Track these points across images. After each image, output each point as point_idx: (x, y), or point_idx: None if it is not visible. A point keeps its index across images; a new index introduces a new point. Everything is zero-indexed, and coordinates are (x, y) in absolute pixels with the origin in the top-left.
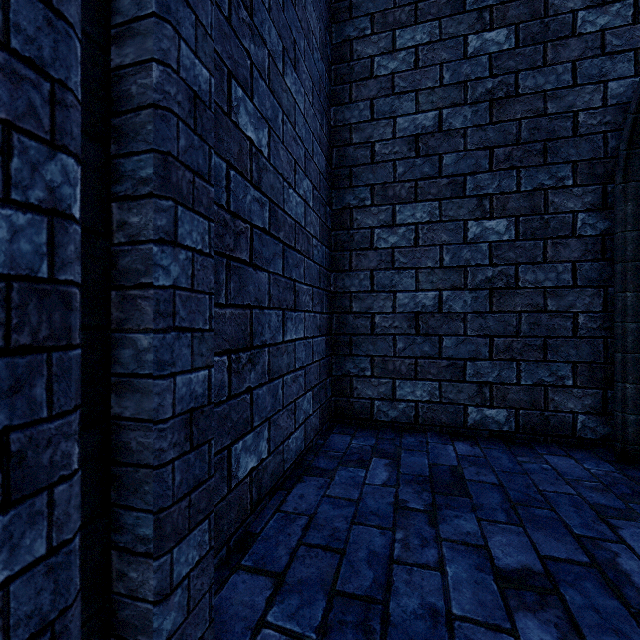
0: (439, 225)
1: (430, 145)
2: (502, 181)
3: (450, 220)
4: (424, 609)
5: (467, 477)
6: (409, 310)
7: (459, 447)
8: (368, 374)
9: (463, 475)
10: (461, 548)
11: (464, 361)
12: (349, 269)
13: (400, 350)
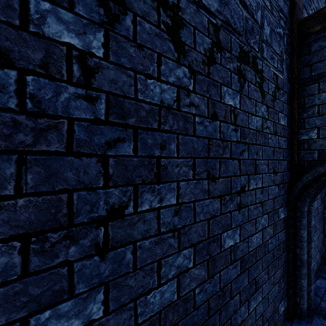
0: None
1: None
2: None
3: None
4: None
5: None
6: None
7: None
8: None
9: None
10: None
11: None
12: None
13: None
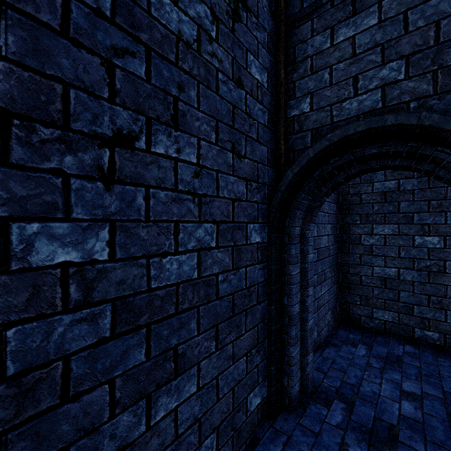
0: (398, 236)
1: (393, 197)
2: (435, 217)
3: (404, 234)
4: (371, 391)
5: (404, 361)
6: (381, 276)
7: (406, 347)
8: (358, 303)
9: (402, 360)
10: (390, 382)
11: (412, 305)
12: (348, 252)
13: (376, 294)
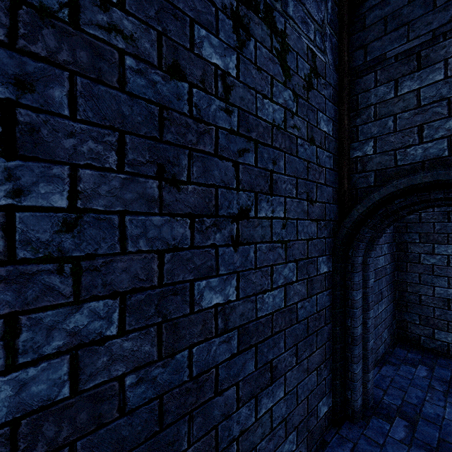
0: None
1: None
2: None
3: None
4: (434, 413)
5: None
6: (443, 297)
7: None
8: (417, 323)
9: None
10: None
11: None
12: (405, 271)
13: (437, 315)
